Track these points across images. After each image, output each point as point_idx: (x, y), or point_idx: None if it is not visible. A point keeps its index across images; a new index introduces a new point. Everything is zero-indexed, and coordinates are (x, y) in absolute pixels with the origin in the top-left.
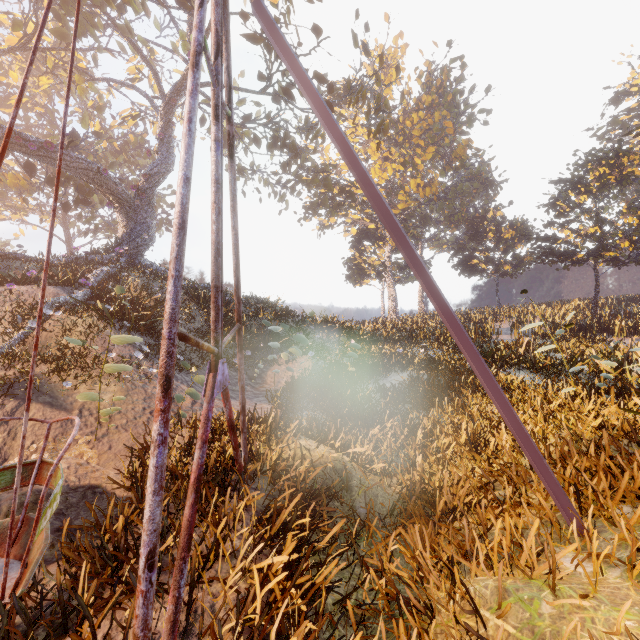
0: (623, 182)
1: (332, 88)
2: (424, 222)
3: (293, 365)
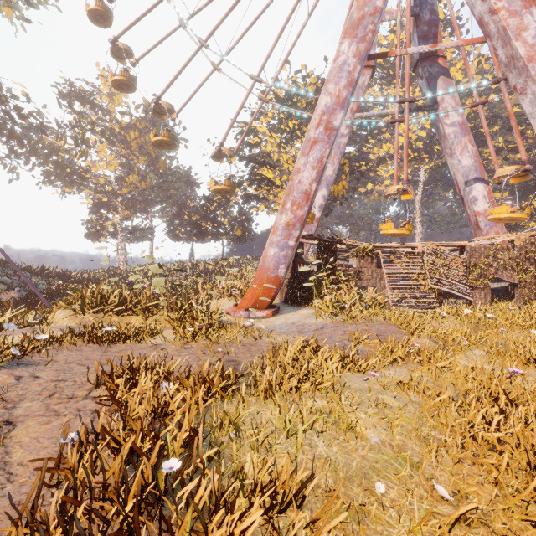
0: (228, 203)
1: (44, 125)
2: (146, 202)
3: (4, 296)
